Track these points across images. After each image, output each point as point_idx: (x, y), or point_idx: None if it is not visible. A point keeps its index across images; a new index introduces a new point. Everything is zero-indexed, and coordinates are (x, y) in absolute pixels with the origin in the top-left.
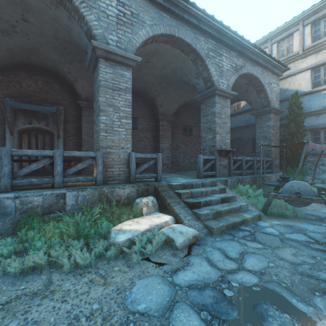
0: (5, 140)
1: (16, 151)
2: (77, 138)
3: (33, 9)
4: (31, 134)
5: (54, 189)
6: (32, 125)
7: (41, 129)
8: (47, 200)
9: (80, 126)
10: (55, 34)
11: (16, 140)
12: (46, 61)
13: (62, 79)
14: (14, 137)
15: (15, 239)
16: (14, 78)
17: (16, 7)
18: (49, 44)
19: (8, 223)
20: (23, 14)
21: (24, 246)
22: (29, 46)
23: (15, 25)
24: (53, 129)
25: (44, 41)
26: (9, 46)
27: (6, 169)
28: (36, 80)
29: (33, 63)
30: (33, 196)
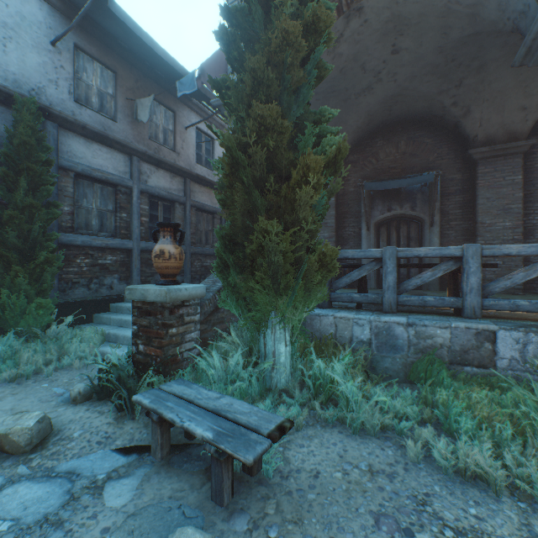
0: (359, 238)
1: (402, 251)
2: (463, 222)
3: (410, 22)
4: (390, 226)
5: (462, 318)
6: (392, 212)
7: (402, 216)
8: (456, 339)
9: (470, 199)
10: (440, 42)
11: (372, 237)
12: (412, 105)
13: (437, 123)
14: (370, 233)
15: (415, 394)
16: (368, 151)
17: (385, 39)
18: (423, 71)
19: (398, 363)
20: (393, 43)
21: (435, 414)
22: (392, 92)
23: (380, 69)
24: (422, 213)
25: (416, 69)
26: (368, 107)
27: (389, 278)
28: (396, 142)
29: (394, 118)
30: (434, 327)
